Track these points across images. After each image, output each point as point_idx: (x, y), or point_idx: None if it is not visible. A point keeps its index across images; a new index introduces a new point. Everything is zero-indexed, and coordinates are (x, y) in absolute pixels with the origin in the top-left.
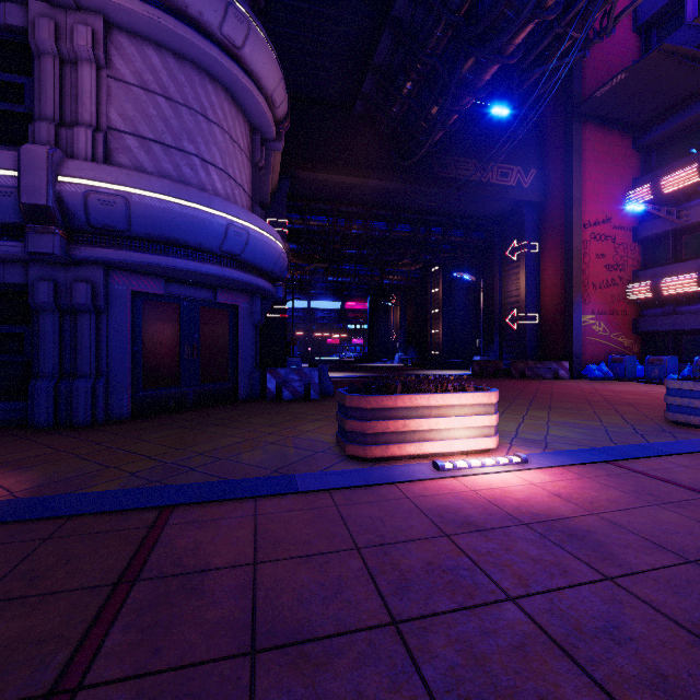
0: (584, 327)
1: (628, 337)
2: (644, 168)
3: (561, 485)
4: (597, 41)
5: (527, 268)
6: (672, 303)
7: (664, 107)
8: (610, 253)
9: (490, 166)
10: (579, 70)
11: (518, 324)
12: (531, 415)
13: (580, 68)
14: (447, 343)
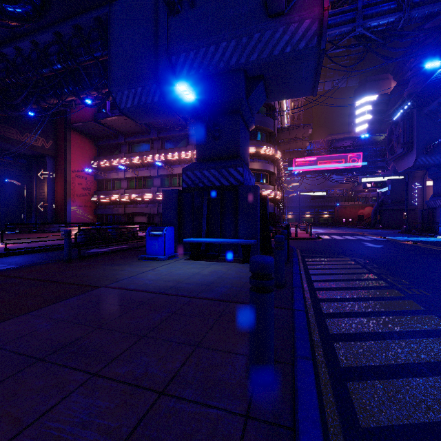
0: (73, 211)
1: (92, 215)
2: (98, 154)
3: (7, 245)
4: (71, 108)
5: (48, 184)
6: (105, 204)
7: (101, 136)
8: (85, 183)
9: (26, 134)
10: (70, 110)
11: (45, 208)
12: (21, 240)
13: (70, 109)
14: (4, 217)
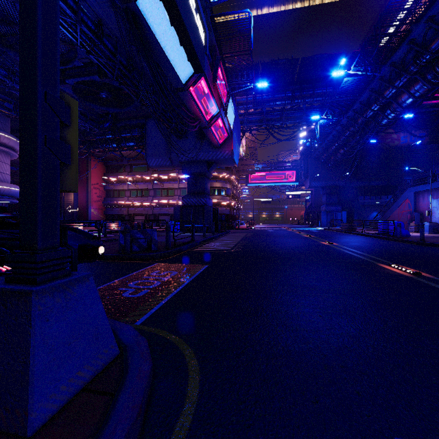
0: (92, 212)
1: (103, 215)
2: (107, 171)
3: None
4: None
5: (75, 193)
6: (112, 207)
7: (110, 159)
8: (98, 192)
9: None
10: None
11: (71, 210)
12: None
13: None
14: None
